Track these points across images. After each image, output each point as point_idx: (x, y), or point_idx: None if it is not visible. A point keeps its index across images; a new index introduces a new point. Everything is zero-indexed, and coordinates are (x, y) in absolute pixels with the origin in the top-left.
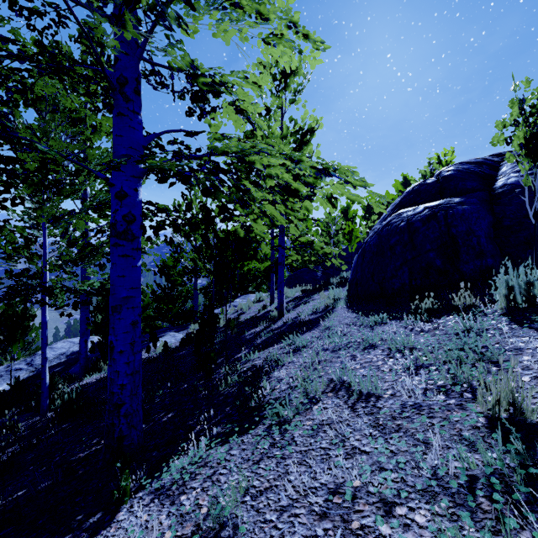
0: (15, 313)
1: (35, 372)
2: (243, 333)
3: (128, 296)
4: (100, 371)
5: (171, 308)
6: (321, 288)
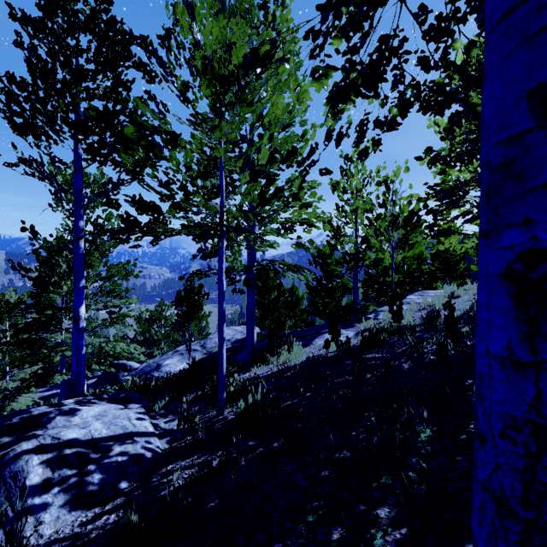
0: (192, 289)
1: (207, 355)
2: None
3: None
4: (266, 363)
5: (327, 303)
6: None
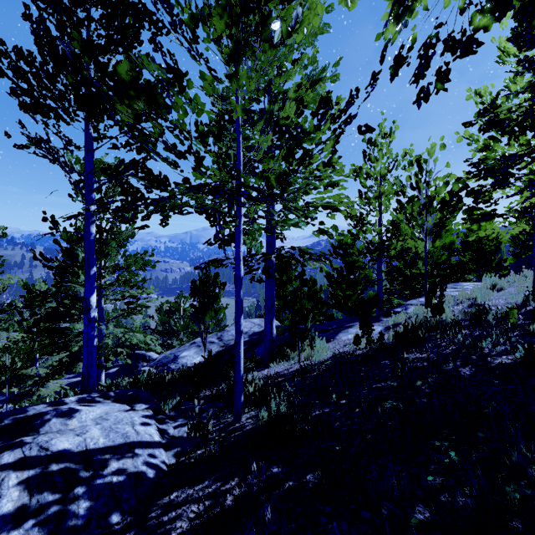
0: (208, 278)
1: (224, 348)
2: None
3: None
4: (286, 359)
5: (349, 295)
6: None
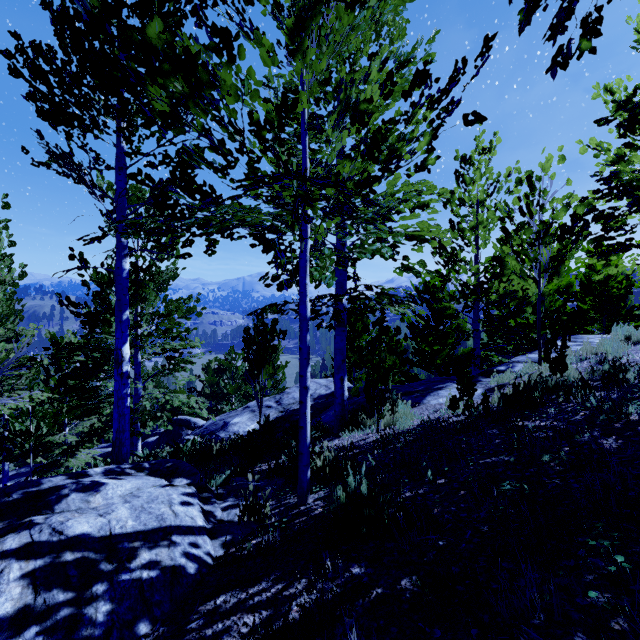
0: (264, 325)
1: (283, 413)
2: None
3: None
4: (361, 427)
5: (438, 351)
6: None
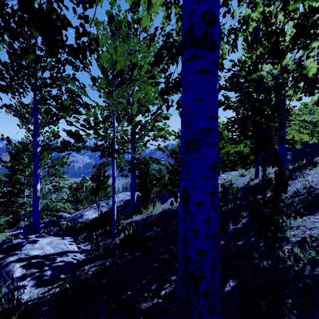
0: (100, 173)
1: (109, 209)
2: (249, 198)
3: (207, 127)
4: (141, 213)
5: (177, 178)
6: (309, 166)
